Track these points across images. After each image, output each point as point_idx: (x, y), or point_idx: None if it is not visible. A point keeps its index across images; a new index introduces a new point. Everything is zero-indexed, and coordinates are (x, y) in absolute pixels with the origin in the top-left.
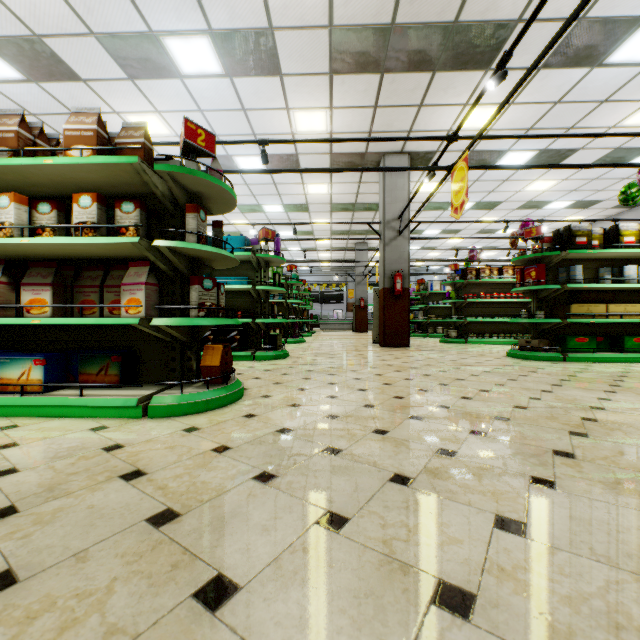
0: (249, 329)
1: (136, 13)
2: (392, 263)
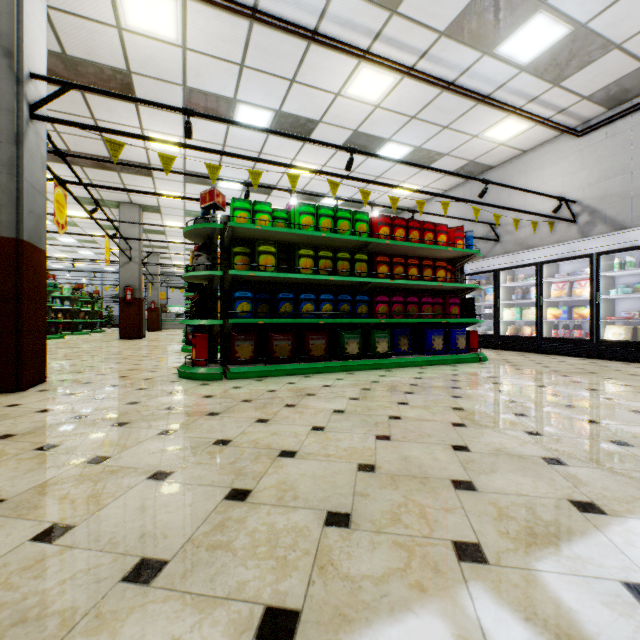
0: None
1: None
2: (126, 280)
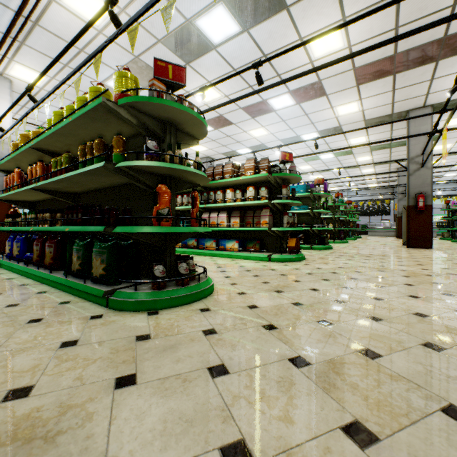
0: (309, 233)
1: (258, 96)
2: (415, 187)
